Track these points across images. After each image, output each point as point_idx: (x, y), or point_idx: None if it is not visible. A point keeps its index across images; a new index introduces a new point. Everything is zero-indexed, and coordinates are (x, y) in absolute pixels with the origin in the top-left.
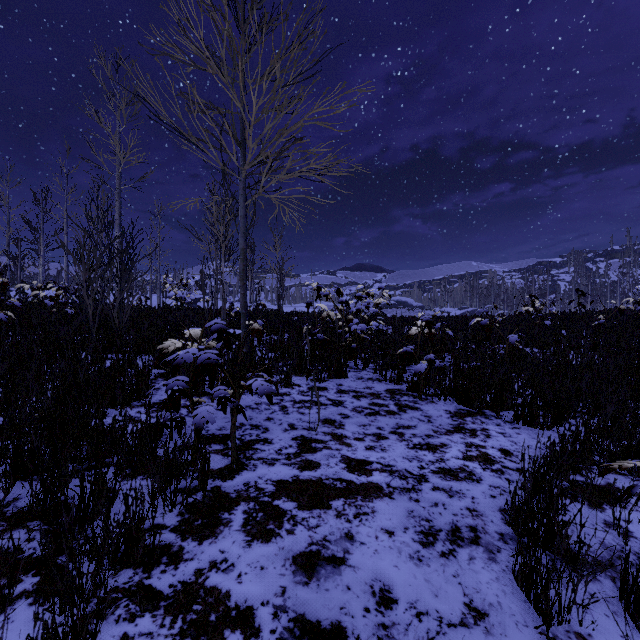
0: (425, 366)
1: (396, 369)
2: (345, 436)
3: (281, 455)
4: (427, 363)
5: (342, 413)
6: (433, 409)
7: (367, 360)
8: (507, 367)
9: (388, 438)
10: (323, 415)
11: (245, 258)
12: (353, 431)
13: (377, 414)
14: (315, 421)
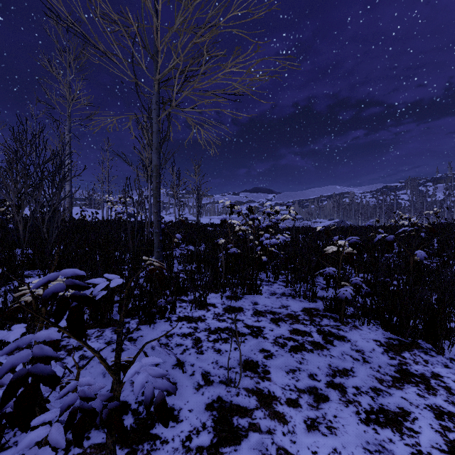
0: (351, 291)
1: (305, 282)
2: (274, 396)
3: (189, 454)
4: (354, 288)
5: (263, 348)
6: (361, 338)
7: (277, 273)
8: (429, 288)
9: (328, 398)
10: (242, 353)
11: (158, 175)
12: (282, 384)
13: (303, 349)
14: (234, 365)
